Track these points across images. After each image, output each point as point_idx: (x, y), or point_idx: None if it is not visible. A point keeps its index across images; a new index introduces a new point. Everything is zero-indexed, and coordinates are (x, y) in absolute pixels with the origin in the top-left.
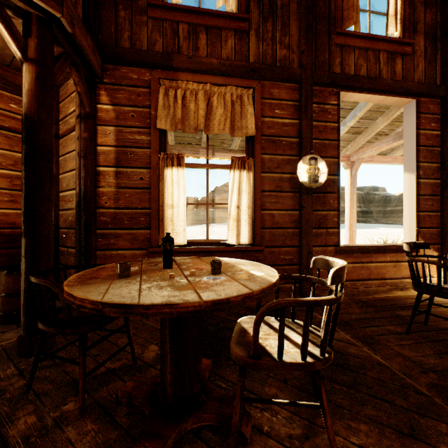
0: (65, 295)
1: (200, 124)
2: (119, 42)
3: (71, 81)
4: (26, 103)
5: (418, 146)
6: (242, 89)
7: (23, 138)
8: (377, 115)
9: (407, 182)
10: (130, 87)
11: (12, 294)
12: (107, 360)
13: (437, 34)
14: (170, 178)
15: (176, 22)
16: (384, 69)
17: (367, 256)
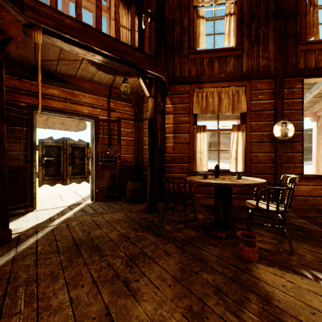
0: (195, 182)
1: (215, 109)
2: (175, 74)
3: None
4: (150, 113)
5: None
6: (238, 87)
7: (149, 127)
8: None
9: None
10: (180, 94)
11: (133, 190)
12: (190, 213)
13: None
14: (199, 138)
15: (202, 58)
16: None
17: None
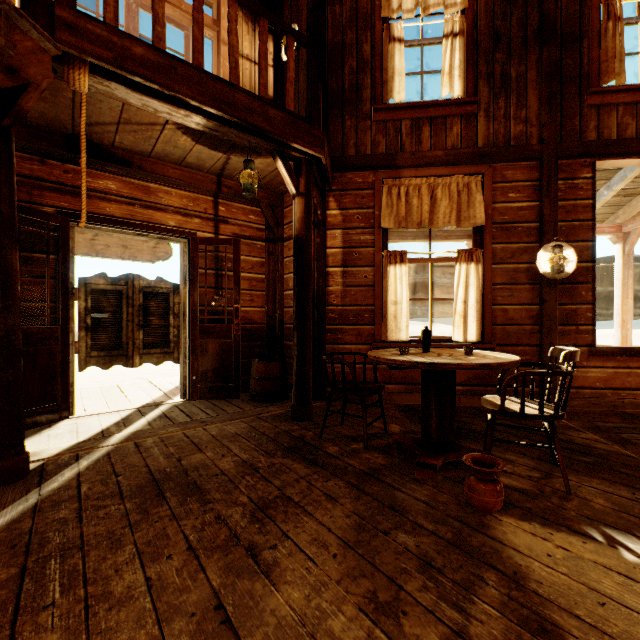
0: (384, 360)
1: (425, 220)
2: (345, 150)
3: None
4: (298, 228)
5: None
6: (469, 177)
7: (295, 254)
8: None
9: None
10: (355, 190)
11: (265, 378)
12: (374, 421)
13: None
14: (393, 275)
15: (399, 120)
16: None
17: (636, 360)
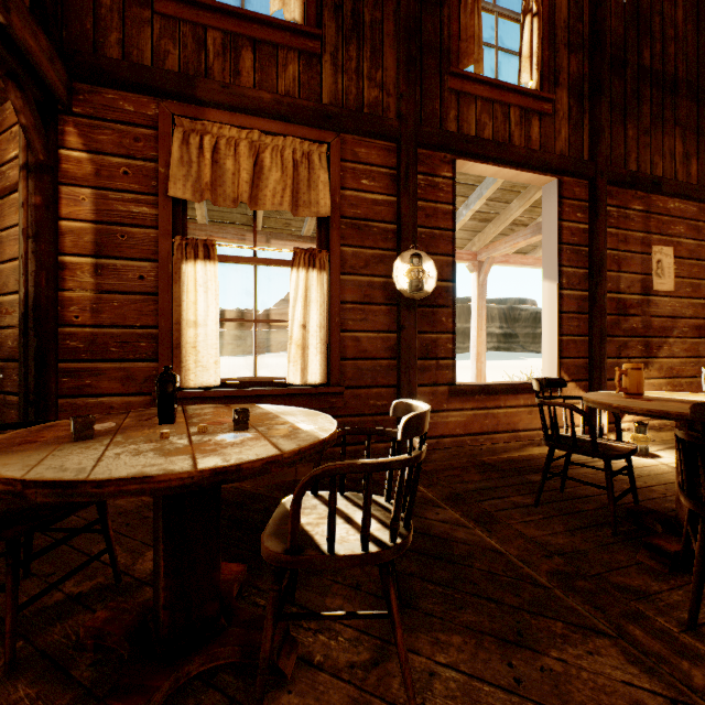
0: None
1: (242, 193)
2: (101, 47)
3: (10, 104)
4: None
5: (561, 244)
6: (311, 144)
7: None
8: (512, 197)
9: (547, 294)
10: (121, 124)
11: None
12: (63, 580)
13: (584, 90)
14: (192, 279)
15: (203, 26)
16: (516, 132)
17: (493, 399)
